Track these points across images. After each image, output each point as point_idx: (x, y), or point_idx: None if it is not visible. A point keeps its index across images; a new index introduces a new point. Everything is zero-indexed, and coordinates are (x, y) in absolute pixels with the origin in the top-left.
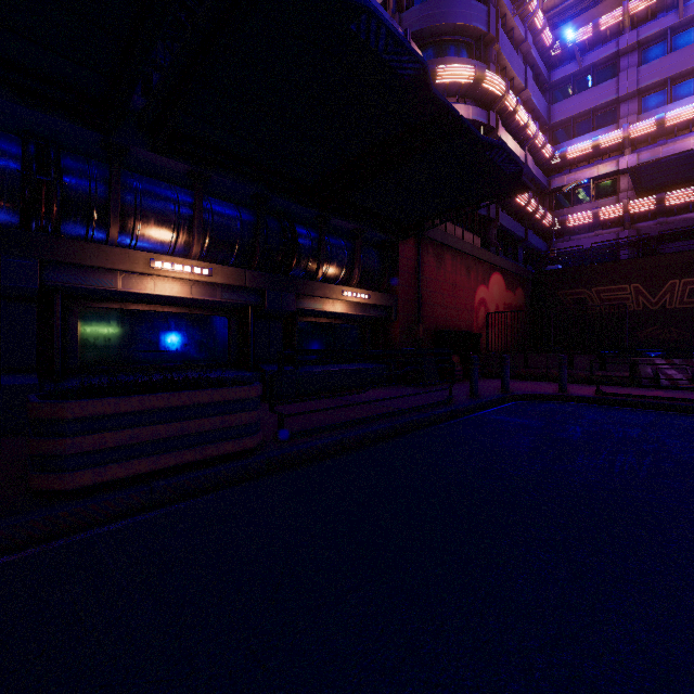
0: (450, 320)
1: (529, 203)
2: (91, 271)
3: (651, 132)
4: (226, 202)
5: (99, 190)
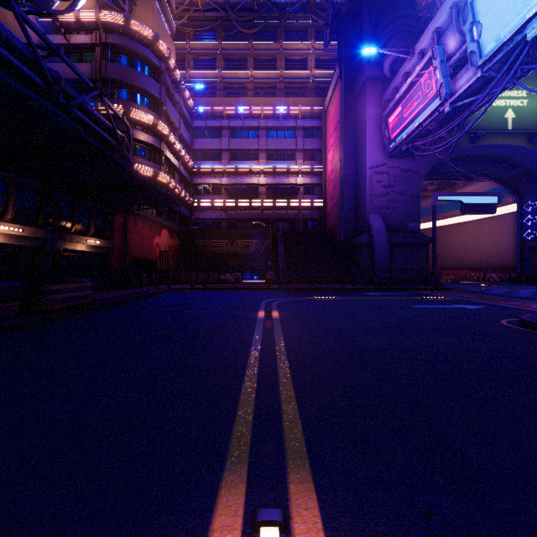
0: (141, 254)
1: (182, 192)
2: None
3: (233, 171)
4: (21, 189)
5: None
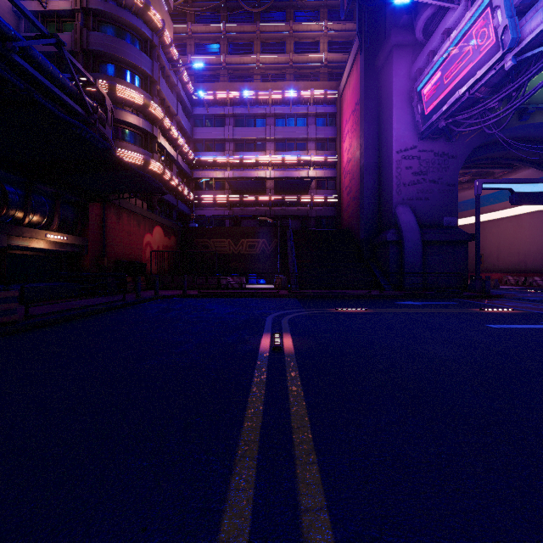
0: (126, 254)
1: (179, 185)
2: None
3: (238, 163)
4: None
5: None
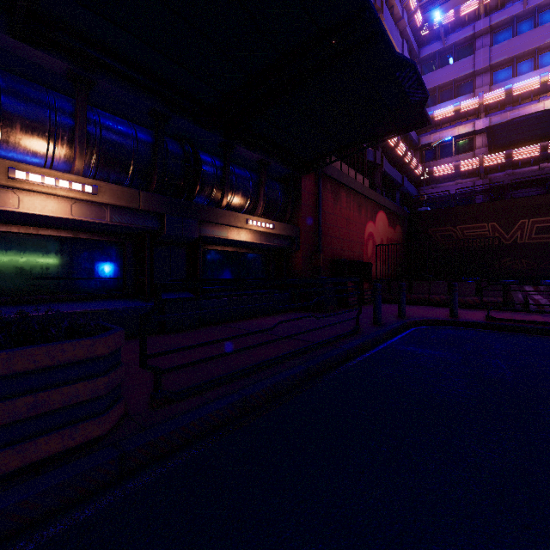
0: (345, 251)
1: (406, 154)
2: None
3: (501, 100)
4: (119, 117)
5: None
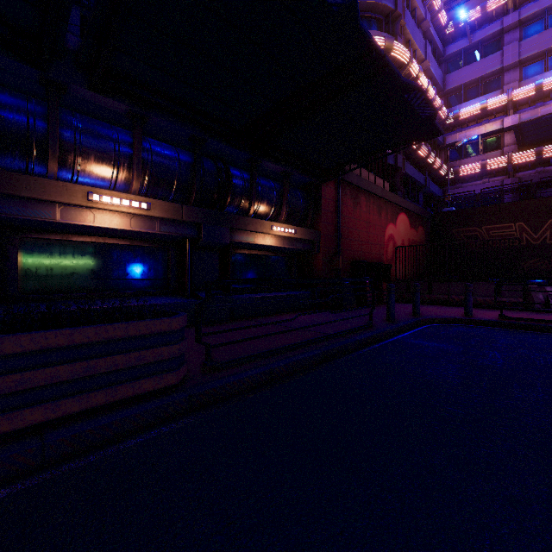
0: (364, 253)
1: (429, 155)
2: (28, 203)
3: (531, 96)
4: (165, 143)
5: (37, 125)
